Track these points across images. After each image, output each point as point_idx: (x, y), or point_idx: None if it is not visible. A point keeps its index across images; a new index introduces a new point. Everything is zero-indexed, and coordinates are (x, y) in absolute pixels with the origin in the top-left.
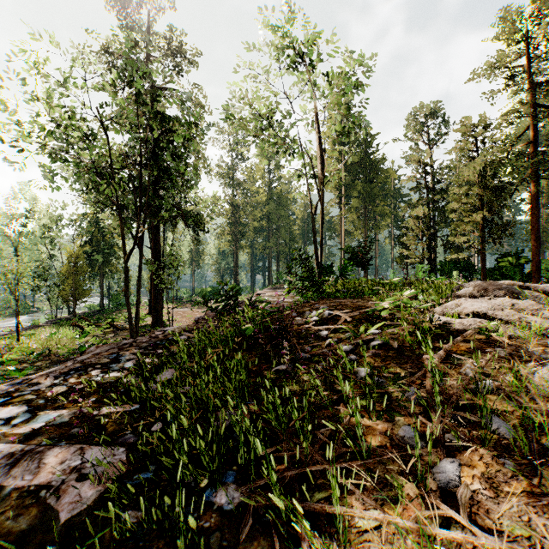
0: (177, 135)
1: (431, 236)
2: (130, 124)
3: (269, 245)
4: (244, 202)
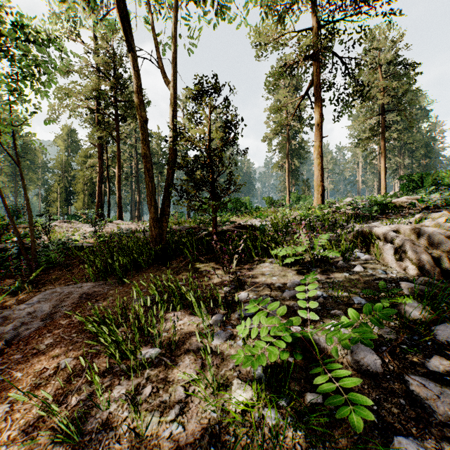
0: None
1: (64, 201)
2: None
3: None
4: None
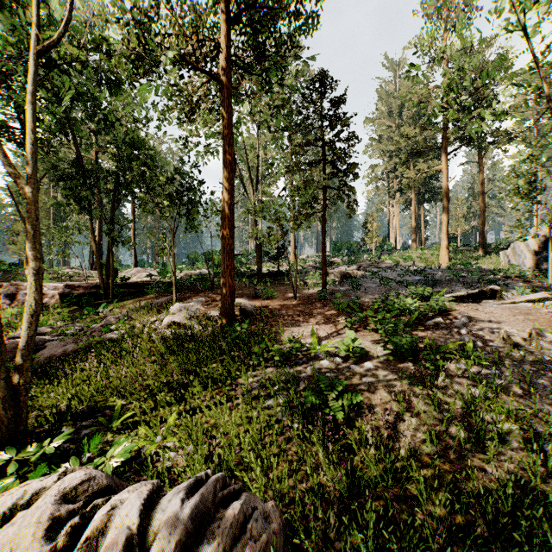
0: None
1: None
2: None
3: None
4: None
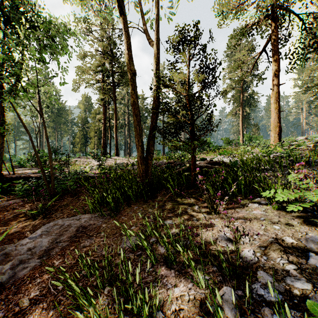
0: None
1: (83, 143)
2: None
3: None
4: None
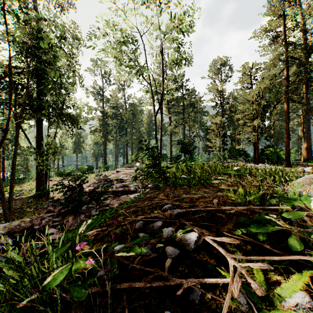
0: (43, 44)
1: (223, 135)
2: (12, 40)
3: (126, 139)
4: (110, 111)
